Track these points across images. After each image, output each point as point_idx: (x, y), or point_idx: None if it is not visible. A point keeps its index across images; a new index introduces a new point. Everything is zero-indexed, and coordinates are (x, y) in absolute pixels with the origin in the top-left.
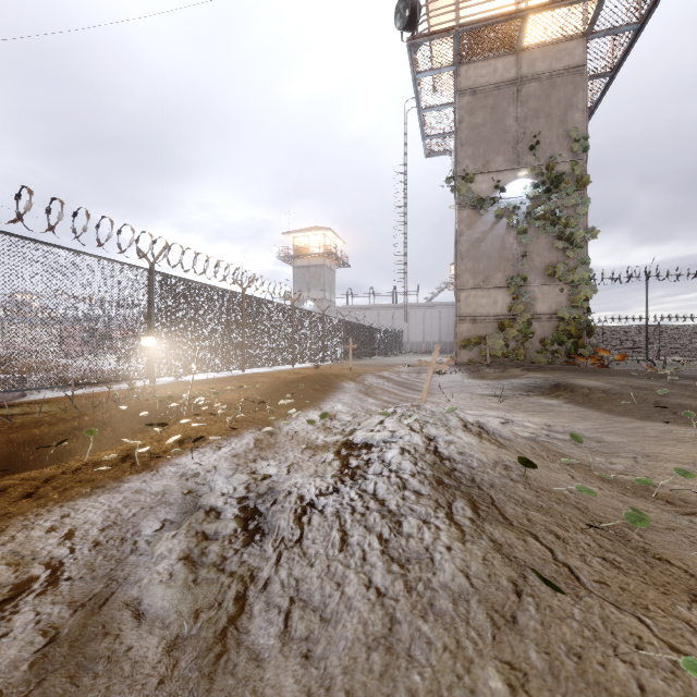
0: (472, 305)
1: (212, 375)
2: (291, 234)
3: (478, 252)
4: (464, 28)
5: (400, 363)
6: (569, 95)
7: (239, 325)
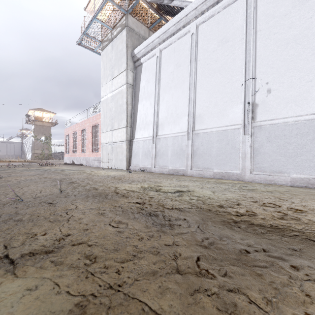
0: (36, 152)
1: None
2: None
3: (37, 145)
4: (36, 120)
5: None
6: (49, 129)
7: None
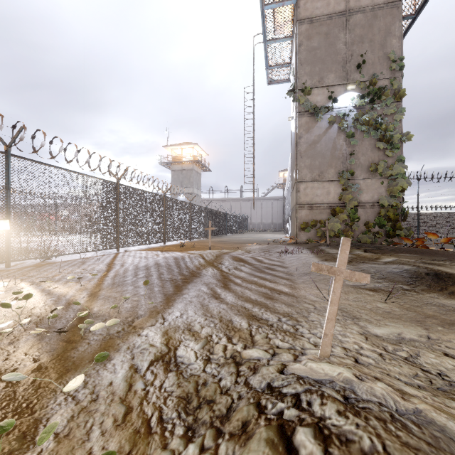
0: (309, 195)
1: (87, 254)
2: (169, 147)
3: (314, 151)
4: None
5: (248, 239)
6: (387, 24)
7: (113, 210)
